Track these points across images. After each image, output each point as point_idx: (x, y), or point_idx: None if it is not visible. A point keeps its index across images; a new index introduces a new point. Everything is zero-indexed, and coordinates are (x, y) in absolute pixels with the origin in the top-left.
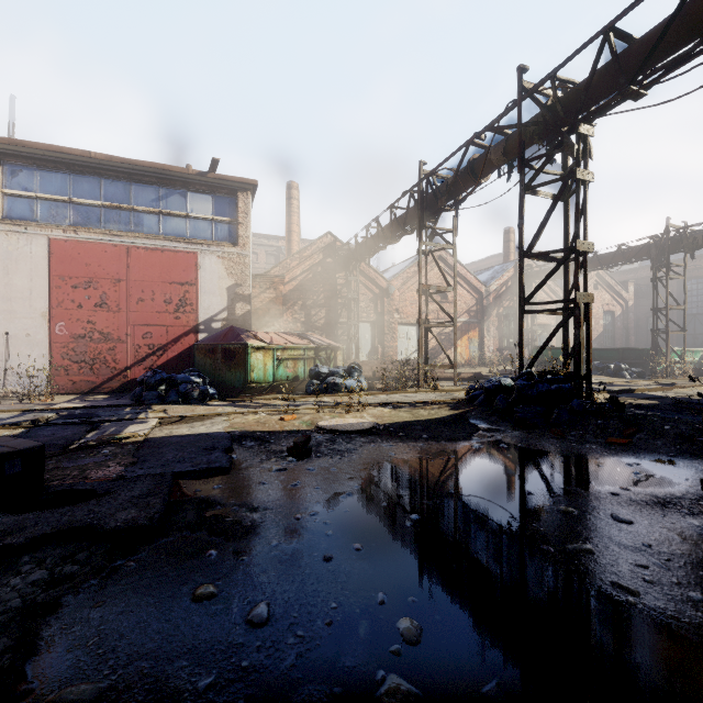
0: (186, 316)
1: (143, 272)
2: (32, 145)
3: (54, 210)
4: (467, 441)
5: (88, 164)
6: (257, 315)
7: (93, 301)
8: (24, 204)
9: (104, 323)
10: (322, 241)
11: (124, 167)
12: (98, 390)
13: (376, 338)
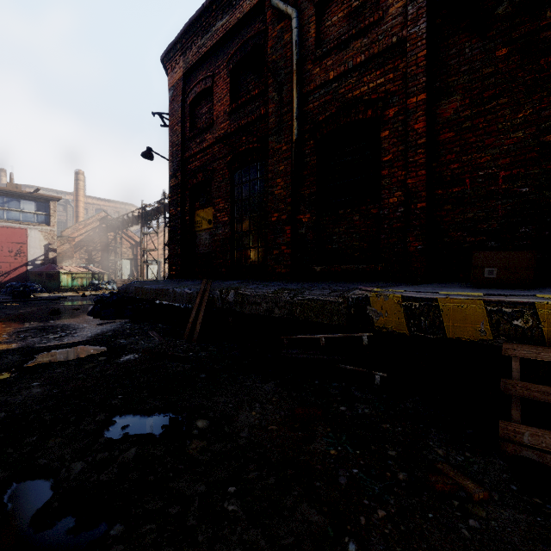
0: (21, 258)
1: None
2: None
3: None
4: None
5: None
6: (59, 256)
7: None
8: None
9: None
10: (99, 215)
11: None
12: None
13: (133, 268)
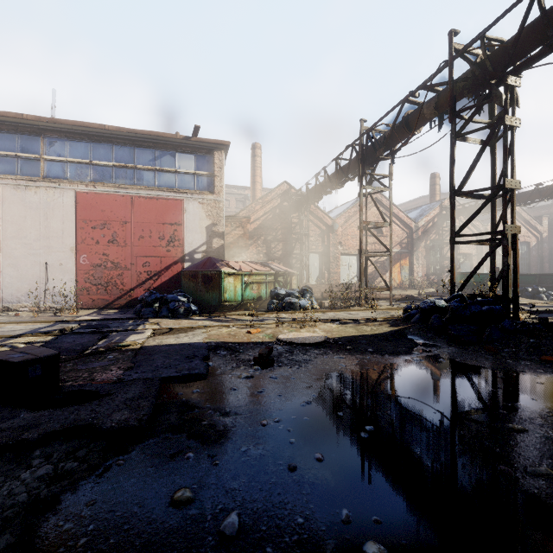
0: (175, 249)
1: (143, 216)
2: (64, 122)
3: (79, 170)
4: (408, 355)
5: (103, 134)
6: (229, 248)
7: (107, 238)
8: (58, 167)
9: (115, 255)
10: (280, 188)
11: (129, 135)
12: (110, 306)
13: (323, 266)
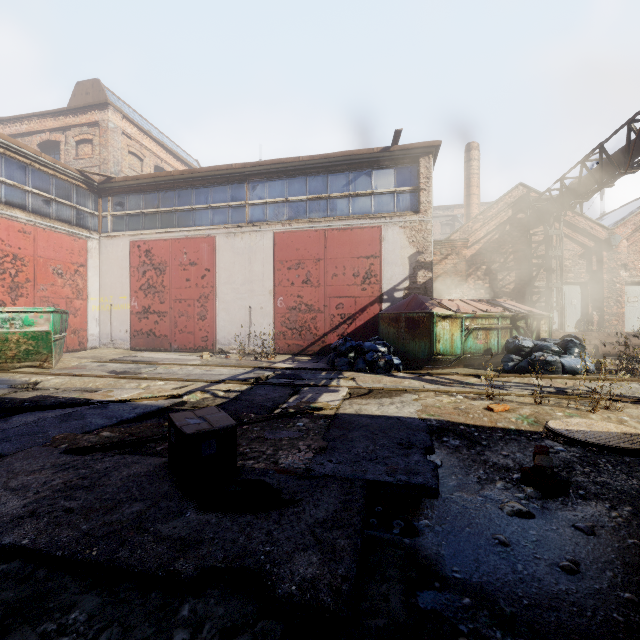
0: (371, 287)
1: (336, 251)
2: (263, 163)
3: (276, 210)
4: None
5: (298, 167)
6: (437, 283)
7: (301, 279)
8: (259, 210)
9: (308, 297)
10: (511, 195)
11: (322, 162)
12: (304, 352)
13: (588, 304)
